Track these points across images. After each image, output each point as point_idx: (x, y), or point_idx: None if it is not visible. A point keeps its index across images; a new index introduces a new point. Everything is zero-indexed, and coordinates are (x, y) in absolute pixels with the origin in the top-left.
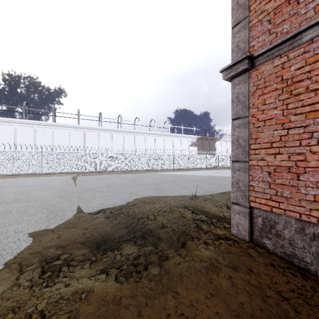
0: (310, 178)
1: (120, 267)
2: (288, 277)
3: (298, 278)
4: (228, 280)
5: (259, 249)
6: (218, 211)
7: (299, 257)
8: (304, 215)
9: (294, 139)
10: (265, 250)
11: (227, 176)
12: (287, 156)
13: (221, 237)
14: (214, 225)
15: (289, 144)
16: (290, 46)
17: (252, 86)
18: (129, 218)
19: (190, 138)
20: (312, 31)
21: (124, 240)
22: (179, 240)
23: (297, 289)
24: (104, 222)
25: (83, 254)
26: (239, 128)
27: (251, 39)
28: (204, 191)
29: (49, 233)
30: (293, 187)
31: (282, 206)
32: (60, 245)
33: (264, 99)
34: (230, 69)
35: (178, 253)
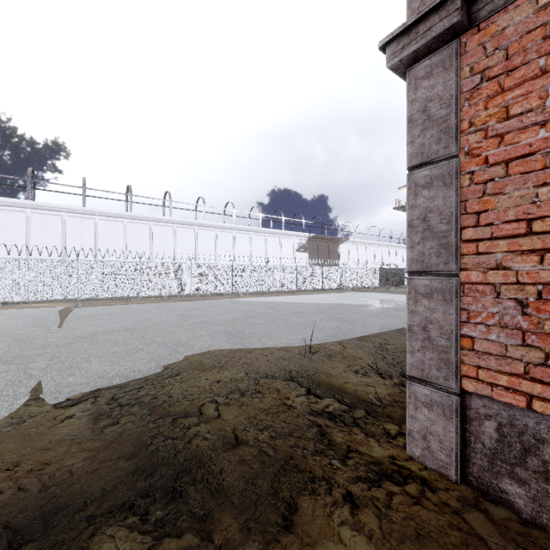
0: None
1: None
2: None
3: None
4: None
5: (493, 509)
6: (361, 385)
7: None
8: None
9: None
10: (509, 512)
11: (362, 304)
12: None
13: (385, 470)
14: (362, 427)
15: None
16: None
17: (469, 76)
18: (153, 418)
19: (296, 237)
20: None
21: (112, 512)
22: (278, 498)
23: None
24: (79, 436)
25: None
26: (431, 188)
27: None
28: (325, 335)
29: None
30: None
31: None
32: None
33: (505, 104)
34: (408, 34)
35: None
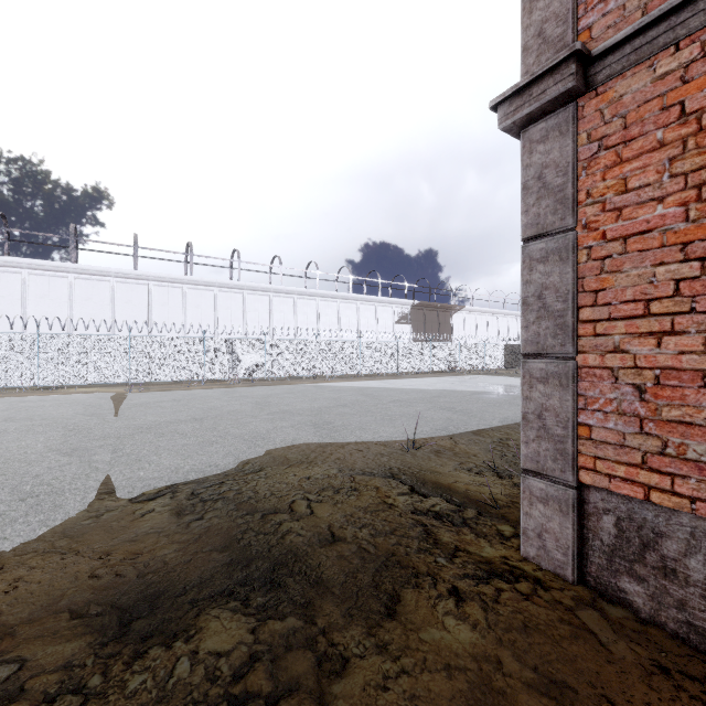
0: None
1: None
2: None
3: None
4: None
5: (610, 609)
6: (474, 484)
7: None
8: None
9: None
10: (627, 611)
11: (480, 391)
12: (701, 340)
13: (496, 569)
14: (472, 528)
15: None
16: None
17: (587, 143)
18: (241, 514)
19: (396, 305)
20: None
21: (213, 597)
22: (380, 590)
23: None
24: (165, 530)
25: (64, 666)
26: (547, 262)
27: (583, 8)
28: (433, 427)
29: None
30: None
31: (684, 486)
32: (0, 627)
33: (623, 176)
34: (521, 96)
35: (377, 641)
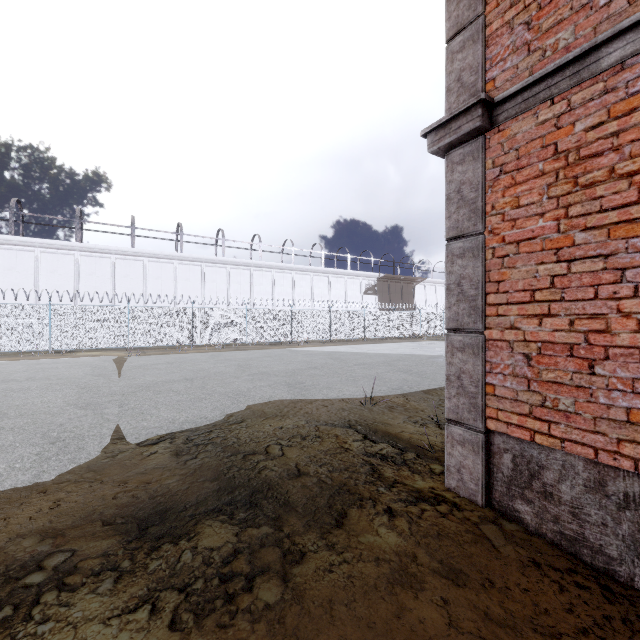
0: (618, 370)
1: (189, 587)
2: (573, 596)
3: (593, 596)
4: (439, 612)
5: (507, 524)
6: (417, 434)
7: (594, 546)
8: (605, 452)
9: (582, 284)
10: (520, 526)
11: (436, 355)
12: (568, 322)
13: (423, 496)
14: (410, 466)
15: (572, 294)
16: (575, 78)
17: (492, 168)
18: (226, 454)
19: (363, 277)
20: (622, 43)
21: (207, 512)
22: (332, 509)
23: (594, 628)
24: (167, 466)
25: (103, 554)
26: (464, 258)
27: (490, 63)
28: (390, 387)
29: (33, 497)
30: (580, 389)
31: (557, 430)
32: (53, 530)
33: (516, 195)
34: (444, 128)
35: (327, 542)
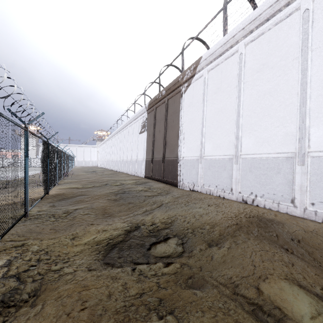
0: None
1: None
2: None
3: None
4: None
5: None
6: None
7: None
8: None
9: None
10: None
11: None
12: None
13: None
14: None
15: None
16: None
17: None
18: None
19: (140, 117)
20: None
21: None
22: None
23: None
24: None
25: None
26: None
27: None
28: None
29: None
30: None
31: None
32: None
33: None
34: None
35: None
